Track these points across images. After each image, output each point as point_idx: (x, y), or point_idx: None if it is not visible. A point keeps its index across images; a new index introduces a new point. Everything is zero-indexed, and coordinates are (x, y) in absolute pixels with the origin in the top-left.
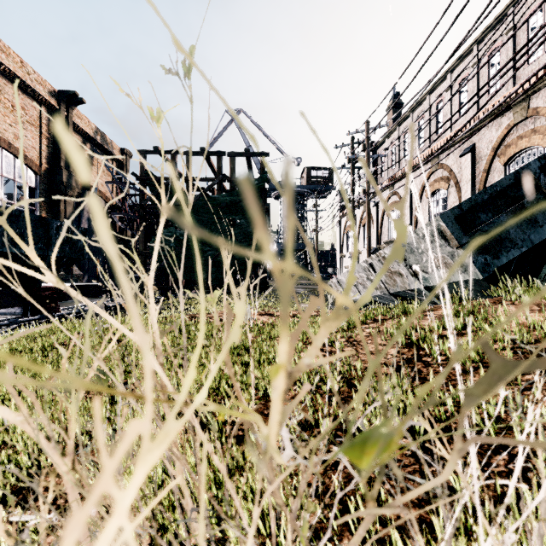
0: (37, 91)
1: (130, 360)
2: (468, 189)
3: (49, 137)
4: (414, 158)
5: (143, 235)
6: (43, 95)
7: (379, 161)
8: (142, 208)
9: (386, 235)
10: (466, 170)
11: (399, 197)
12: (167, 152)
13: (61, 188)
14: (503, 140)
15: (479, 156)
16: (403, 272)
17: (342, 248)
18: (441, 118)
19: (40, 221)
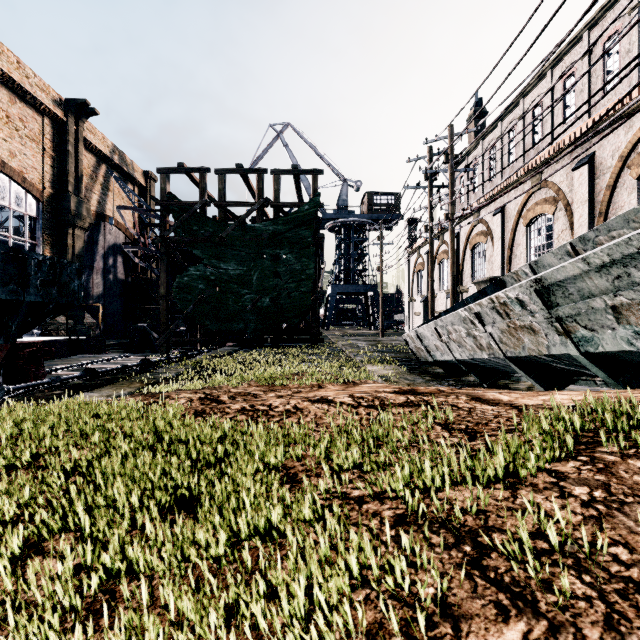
0: (39, 99)
1: (13, 543)
2: (585, 213)
3: (53, 156)
4: (520, 167)
5: (165, 275)
6: (45, 104)
7: (457, 184)
8: (164, 241)
9: (468, 274)
10: (581, 187)
11: (487, 226)
12: (195, 170)
13: (69, 218)
14: (636, 145)
15: (600, 168)
16: (540, 327)
17: (412, 291)
18: (539, 126)
19: (12, 254)
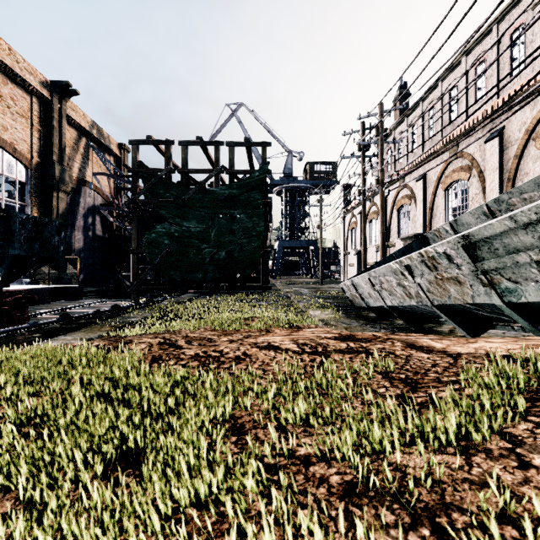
0: (27, 81)
1: None
2: (495, 179)
3: (40, 130)
4: (441, 139)
5: (136, 232)
6: (33, 85)
7: (385, 155)
8: (135, 202)
9: (395, 232)
10: (492, 157)
11: (411, 190)
12: (161, 142)
13: (54, 183)
14: None
15: (509, 141)
16: (466, 279)
17: (346, 245)
18: (454, 106)
19: None
